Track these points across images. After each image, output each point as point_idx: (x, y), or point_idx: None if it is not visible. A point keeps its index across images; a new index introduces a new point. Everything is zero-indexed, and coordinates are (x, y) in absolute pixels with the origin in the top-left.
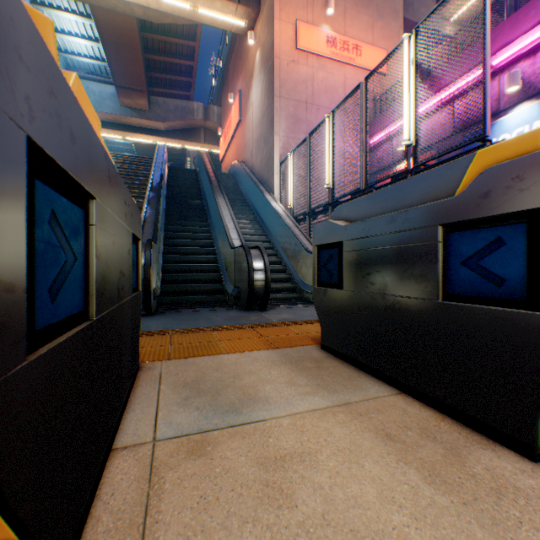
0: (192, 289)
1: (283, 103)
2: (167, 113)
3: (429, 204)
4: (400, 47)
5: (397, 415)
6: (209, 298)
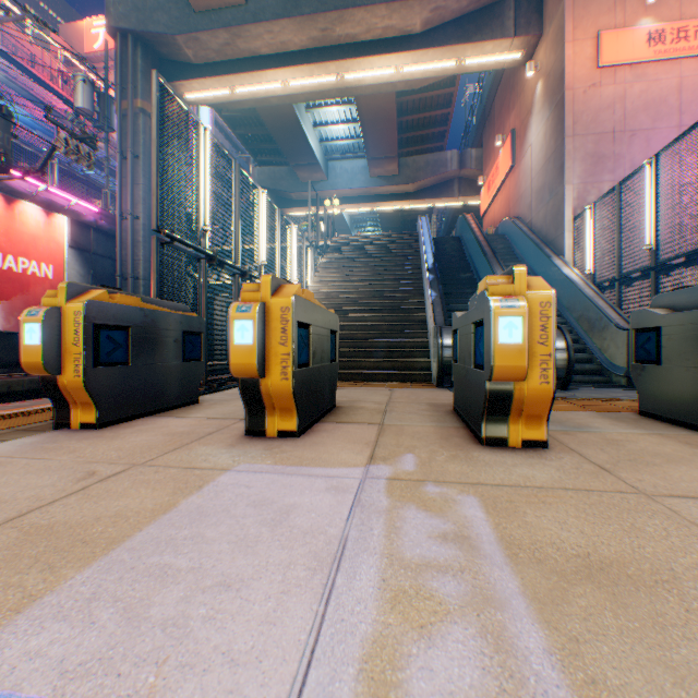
0: None
1: (576, 142)
2: (416, 173)
3: None
4: None
5: None
6: None
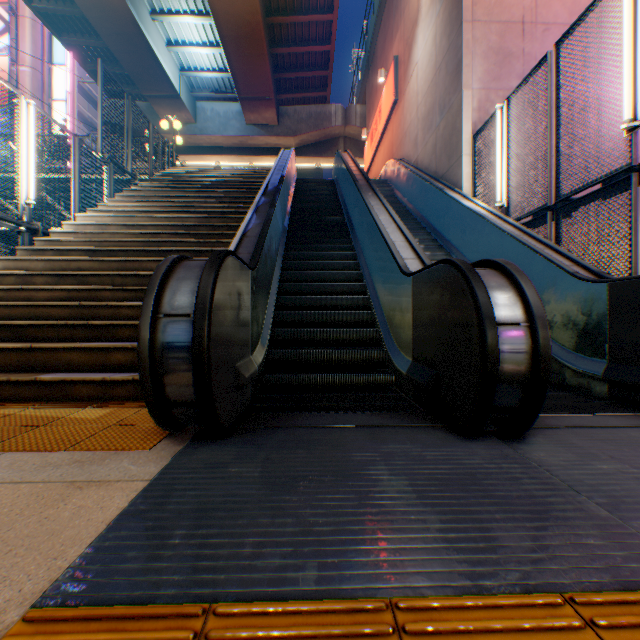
0: (324, 359)
1: (477, 31)
2: (298, 124)
3: None
4: None
5: None
6: (357, 378)
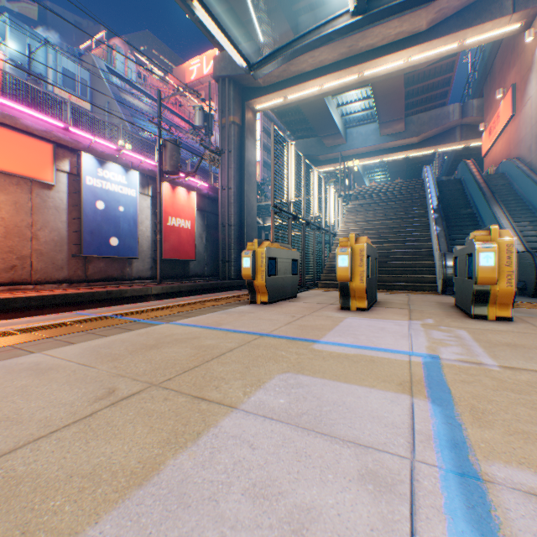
0: None
1: None
2: (419, 127)
3: None
4: None
5: None
6: None
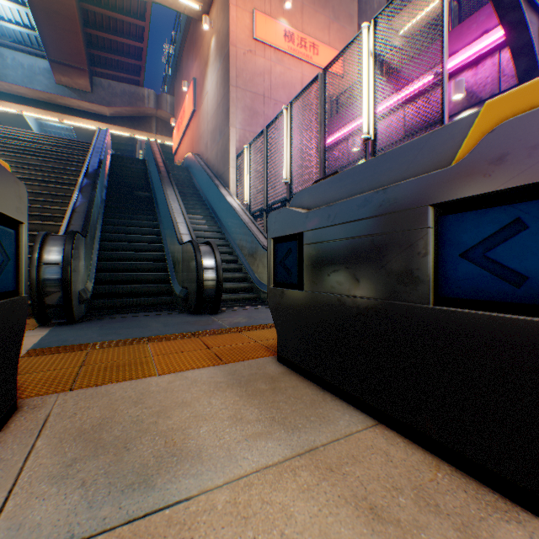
0: (134, 291)
1: (239, 94)
2: (113, 97)
3: (417, 178)
4: (359, 38)
5: (380, 465)
6: (154, 300)
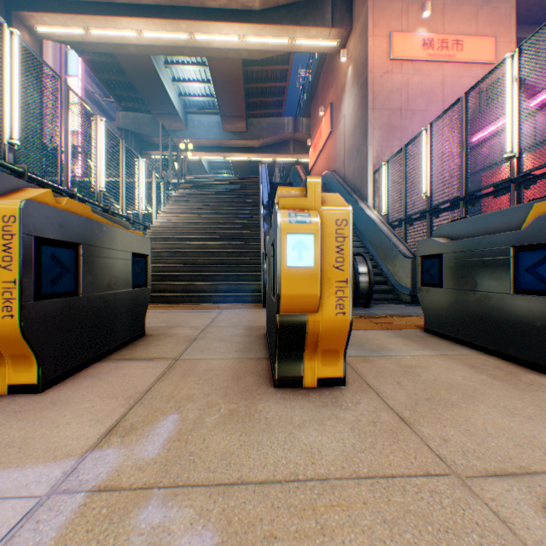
0: None
1: (376, 114)
2: (261, 132)
3: (504, 233)
4: (502, 64)
5: (479, 361)
6: None
